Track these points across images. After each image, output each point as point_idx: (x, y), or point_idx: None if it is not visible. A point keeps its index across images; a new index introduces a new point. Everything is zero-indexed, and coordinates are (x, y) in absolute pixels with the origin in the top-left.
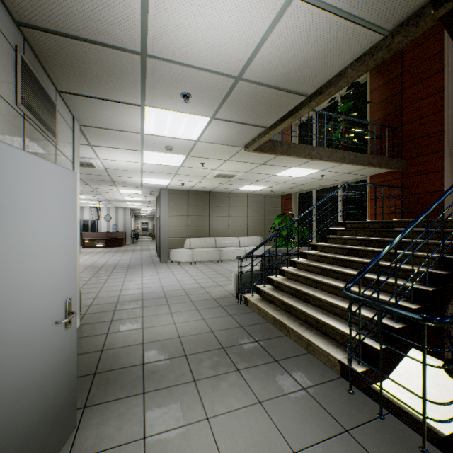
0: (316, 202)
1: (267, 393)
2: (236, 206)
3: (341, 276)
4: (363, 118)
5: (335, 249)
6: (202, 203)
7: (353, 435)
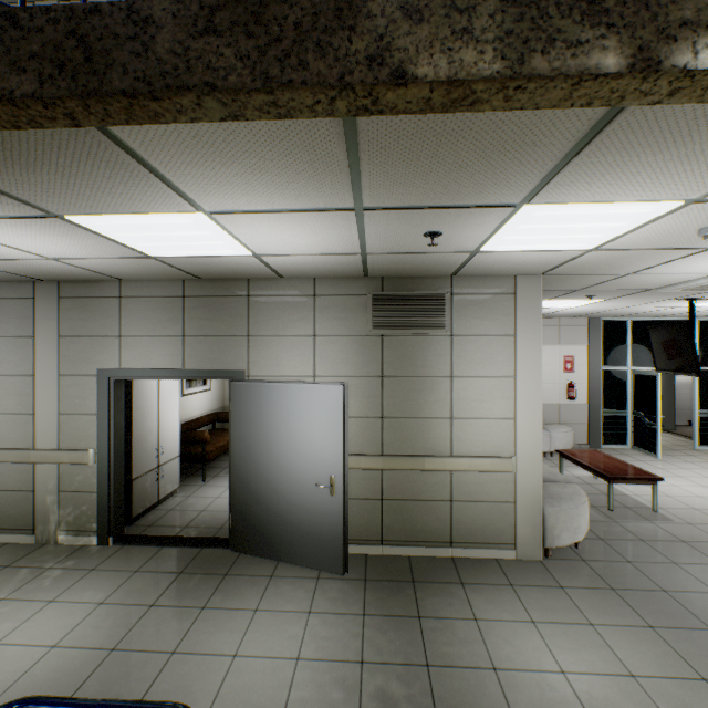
0: None
1: None
2: None
3: None
4: None
5: None
6: None
7: None
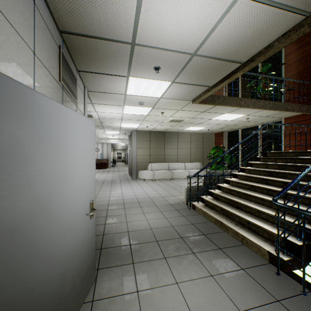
0: (241, 137)
1: (216, 270)
2: (182, 141)
3: (265, 191)
4: (279, 75)
5: (259, 172)
6: (159, 139)
7: (283, 304)
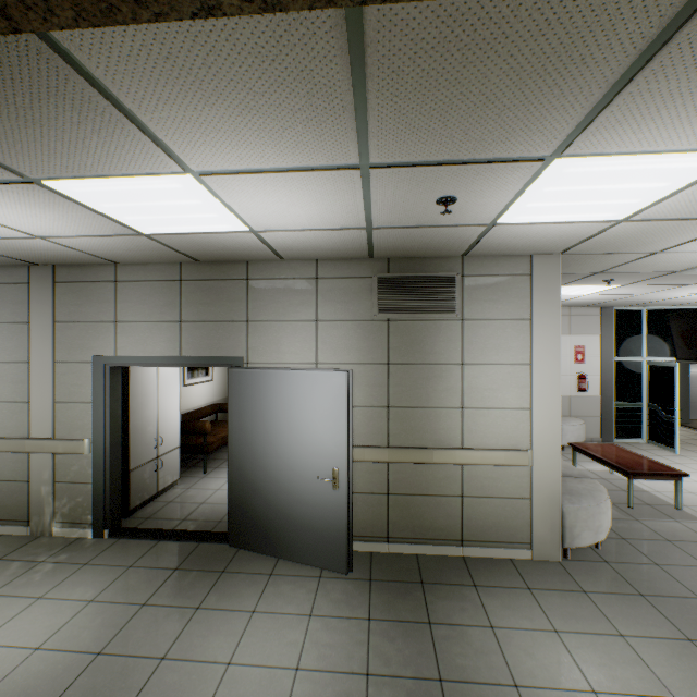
0: None
1: None
2: None
3: None
4: None
5: None
6: None
7: None
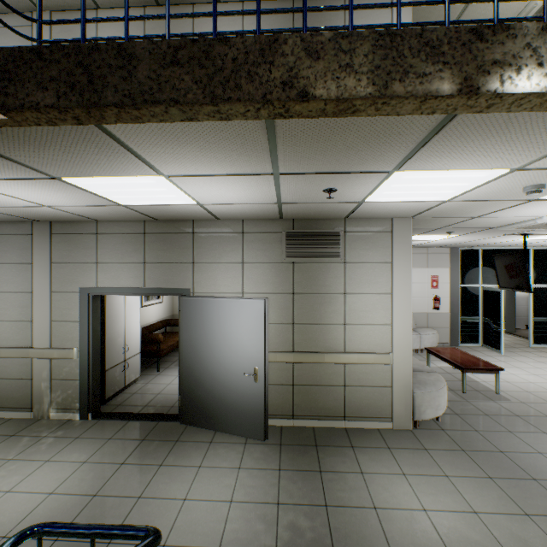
0: None
1: None
2: None
3: None
4: None
5: None
6: None
7: None
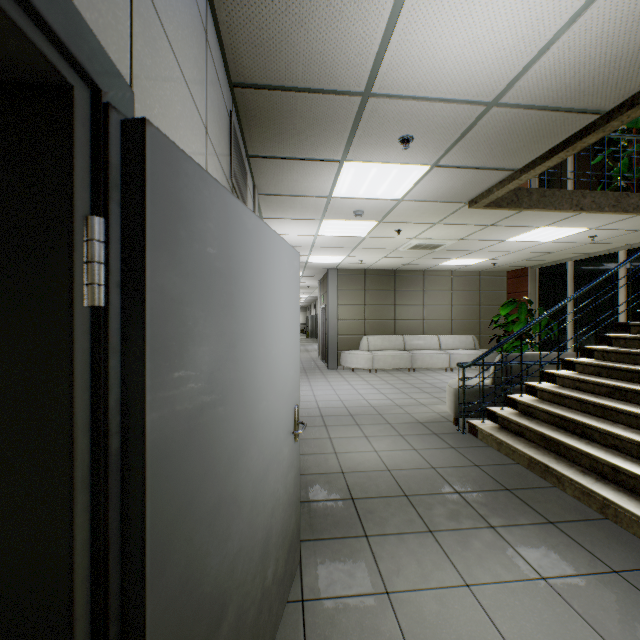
0: (574, 280)
1: (551, 568)
2: (433, 290)
3: None
4: None
5: (631, 357)
6: (385, 287)
7: None
